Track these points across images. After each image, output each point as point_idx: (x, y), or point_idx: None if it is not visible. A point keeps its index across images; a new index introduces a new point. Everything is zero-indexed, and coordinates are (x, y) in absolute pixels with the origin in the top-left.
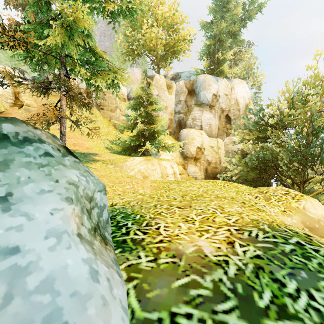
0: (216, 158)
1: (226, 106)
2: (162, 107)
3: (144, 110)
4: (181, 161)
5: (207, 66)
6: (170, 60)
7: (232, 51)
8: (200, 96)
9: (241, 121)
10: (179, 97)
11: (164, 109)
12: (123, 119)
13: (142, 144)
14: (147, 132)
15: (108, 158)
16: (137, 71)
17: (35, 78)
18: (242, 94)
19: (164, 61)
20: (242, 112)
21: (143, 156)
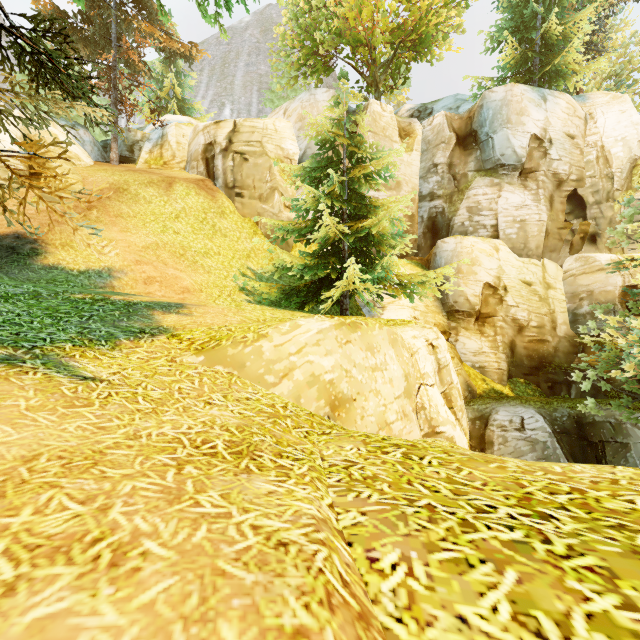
0: (543, 315)
1: (569, 168)
2: (394, 165)
3: (339, 179)
4: (439, 323)
5: (513, 64)
6: (405, 74)
7: (596, 4)
8: (494, 147)
9: (615, 208)
10: (432, 156)
11: (392, 188)
12: (289, 219)
13: (333, 276)
14: (348, 246)
15: (214, 319)
16: (324, 96)
17: (108, 143)
18: (621, 132)
19: (391, 75)
20: (620, 183)
21: (337, 309)
